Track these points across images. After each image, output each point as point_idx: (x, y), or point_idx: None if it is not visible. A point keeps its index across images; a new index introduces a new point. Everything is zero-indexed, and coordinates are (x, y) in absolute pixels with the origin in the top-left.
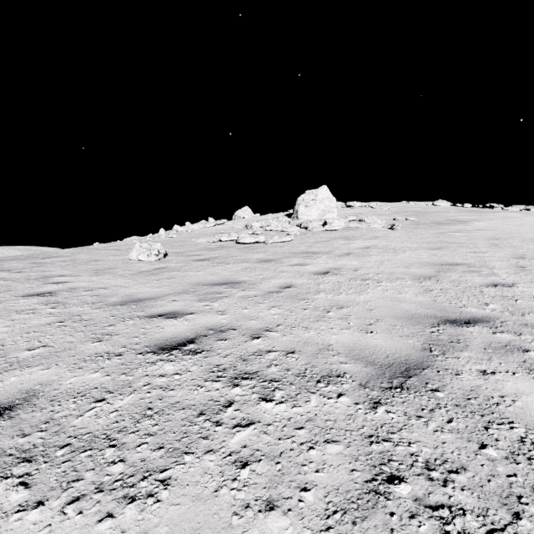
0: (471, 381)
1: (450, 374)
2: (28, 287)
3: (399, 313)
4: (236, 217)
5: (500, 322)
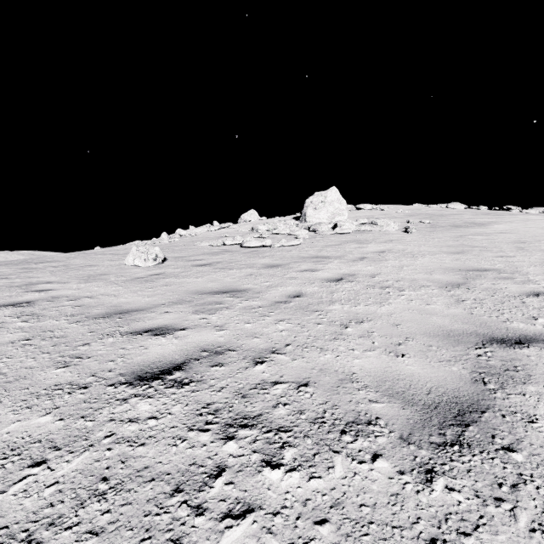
0: None
1: (522, 420)
2: (6, 295)
3: (431, 329)
4: (242, 220)
5: None
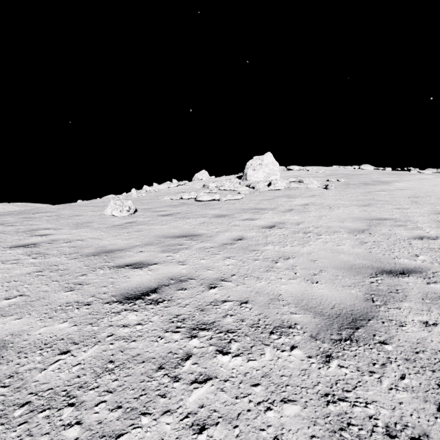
0: (416, 333)
1: (395, 325)
2: (16, 239)
3: (339, 264)
4: (195, 179)
5: (431, 273)
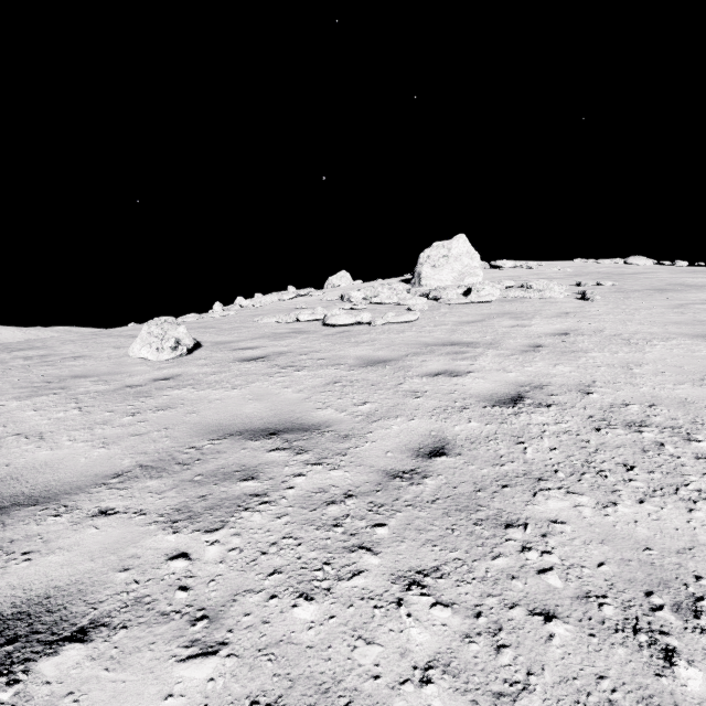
0: None
1: None
2: None
3: None
4: (329, 286)
5: None
